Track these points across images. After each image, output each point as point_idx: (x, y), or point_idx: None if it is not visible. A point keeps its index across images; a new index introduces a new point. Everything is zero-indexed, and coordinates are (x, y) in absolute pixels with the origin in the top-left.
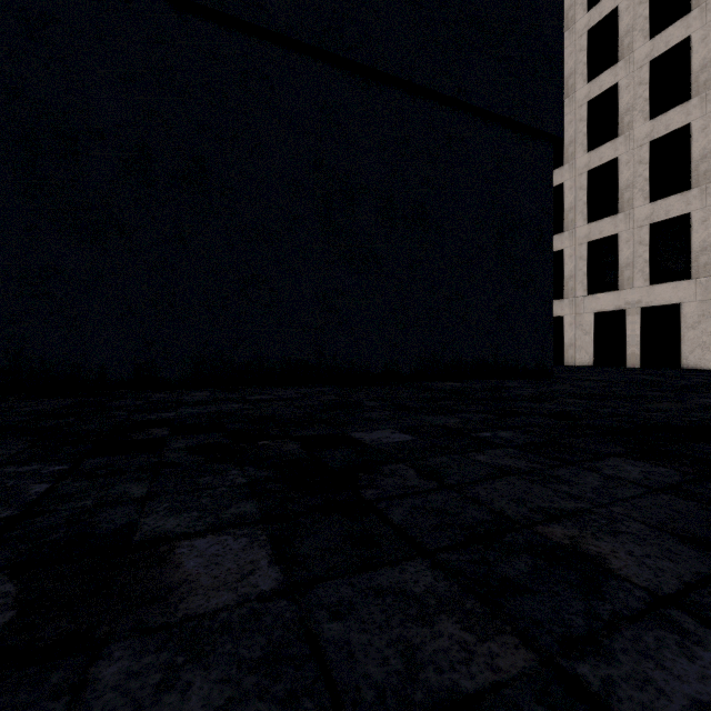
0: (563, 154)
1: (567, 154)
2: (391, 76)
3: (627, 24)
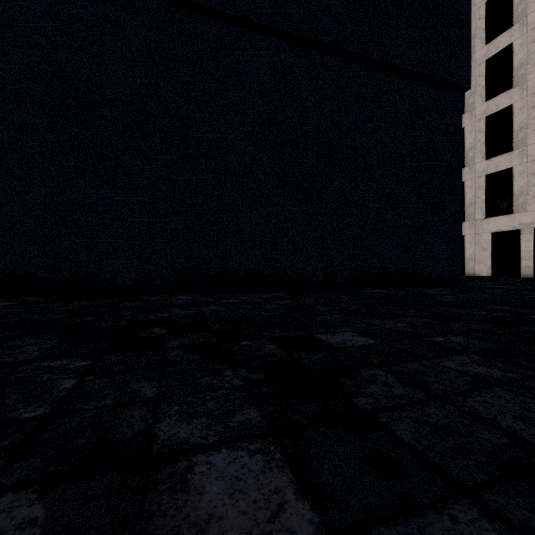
0: (464, 105)
1: (467, 104)
2: (329, 45)
3: None
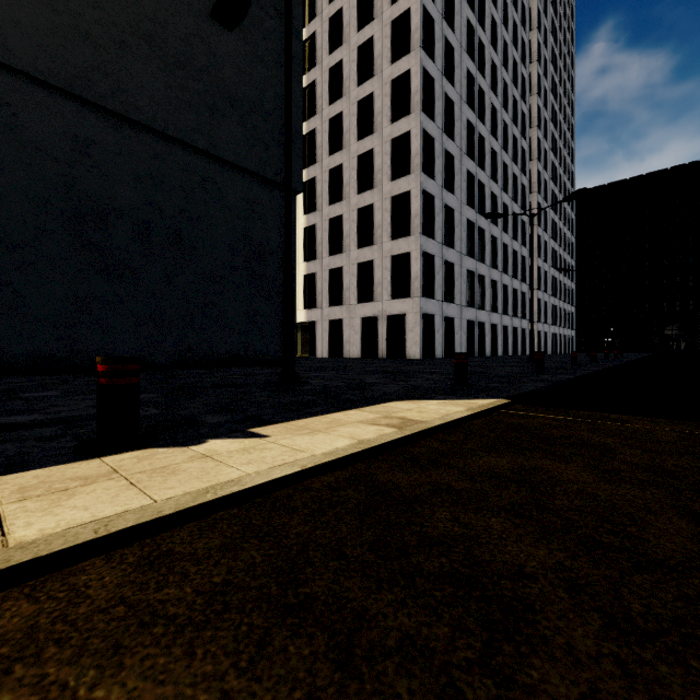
0: (344, 192)
1: (345, 193)
2: (145, 125)
3: (379, 108)
